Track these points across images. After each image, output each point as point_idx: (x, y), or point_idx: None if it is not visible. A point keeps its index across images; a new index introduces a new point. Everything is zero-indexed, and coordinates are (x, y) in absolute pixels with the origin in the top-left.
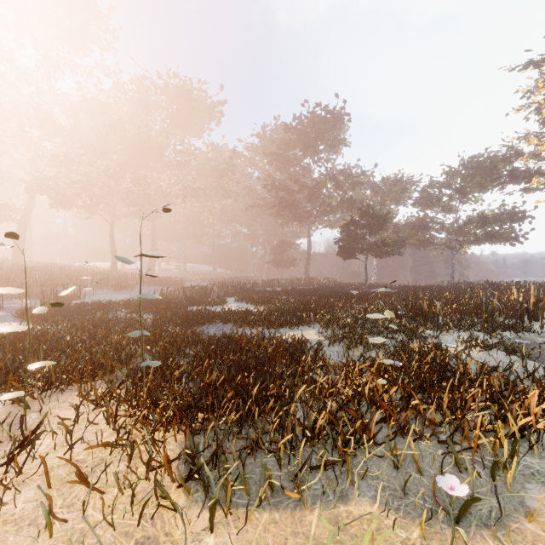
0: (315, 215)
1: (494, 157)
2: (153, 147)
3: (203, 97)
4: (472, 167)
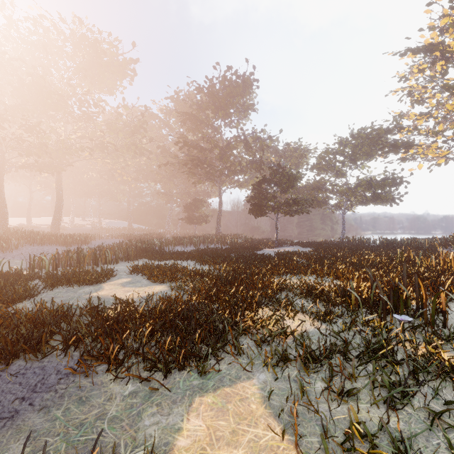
0: (226, 175)
1: (379, 129)
2: (51, 92)
3: (115, 52)
4: (361, 137)
